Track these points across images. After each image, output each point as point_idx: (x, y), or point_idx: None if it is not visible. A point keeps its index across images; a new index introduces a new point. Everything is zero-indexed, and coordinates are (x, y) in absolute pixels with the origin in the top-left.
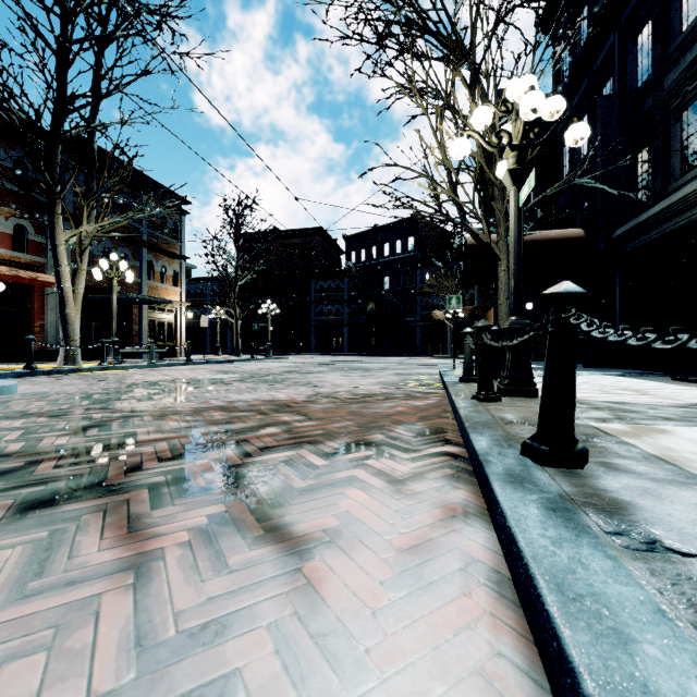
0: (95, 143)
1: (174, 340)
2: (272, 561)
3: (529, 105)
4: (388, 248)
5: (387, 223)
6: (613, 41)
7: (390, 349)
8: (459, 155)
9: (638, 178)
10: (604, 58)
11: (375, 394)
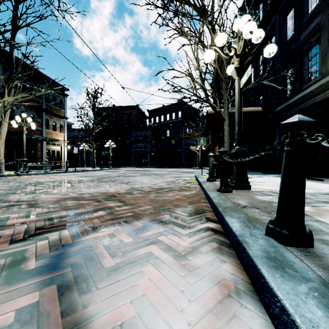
0: (13, 54)
1: (60, 160)
2: None
3: (248, 29)
4: (169, 116)
5: (168, 104)
6: (275, 19)
7: (170, 164)
8: (208, 59)
9: (287, 83)
10: (271, 26)
11: (163, 188)
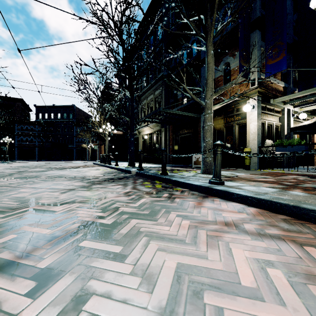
0: None
1: None
2: (96, 168)
3: (109, 130)
4: (60, 115)
5: (59, 105)
6: (128, 96)
7: (61, 158)
8: (101, 131)
9: None
10: (127, 98)
11: (86, 165)
